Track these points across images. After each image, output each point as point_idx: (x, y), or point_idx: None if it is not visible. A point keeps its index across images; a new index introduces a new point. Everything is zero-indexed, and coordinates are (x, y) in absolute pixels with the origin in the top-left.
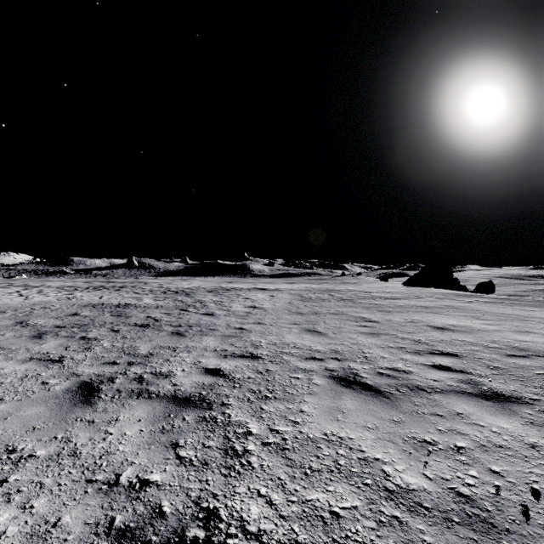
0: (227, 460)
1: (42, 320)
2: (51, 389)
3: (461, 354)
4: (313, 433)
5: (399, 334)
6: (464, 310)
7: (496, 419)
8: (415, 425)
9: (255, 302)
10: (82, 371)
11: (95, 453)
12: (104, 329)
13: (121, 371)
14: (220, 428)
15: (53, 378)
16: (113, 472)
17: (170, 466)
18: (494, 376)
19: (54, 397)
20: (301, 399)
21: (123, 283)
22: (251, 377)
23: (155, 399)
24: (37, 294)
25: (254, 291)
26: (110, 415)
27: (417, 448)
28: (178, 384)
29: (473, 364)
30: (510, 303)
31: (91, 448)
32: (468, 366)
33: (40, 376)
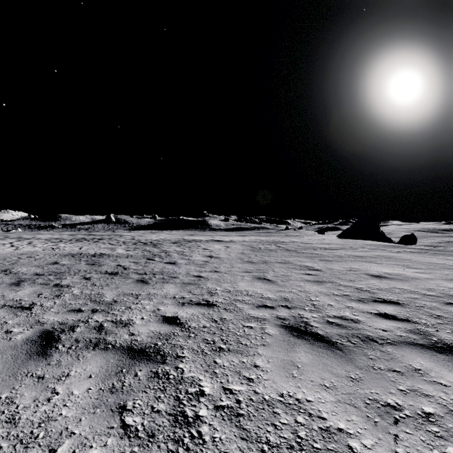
0: (176, 430)
1: (24, 268)
2: (12, 339)
3: (403, 302)
4: (268, 393)
5: (342, 282)
6: (395, 260)
7: None
8: (374, 384)
9: (212, 252)
10: (47, 319)
11: (35, 419)
12: (77, 276)
13: (84, 319)
14: (172, 387)
15: (18, 326)
16: (48, 446)
17: (112, 438)
18: (440, 326)
19: (13, 347)
20: (254, 351)
21: (102, 236)
22: (206, 326)
23: (110, 350)
24: (27, 245)
25: (212, 242)
26: (62, 369)
27: (382, 414)
28: (136, 333)
29: (417, 312)
30: (434, 253)
31: (32, 412)
32: (412, 315)
33: (6, 325)
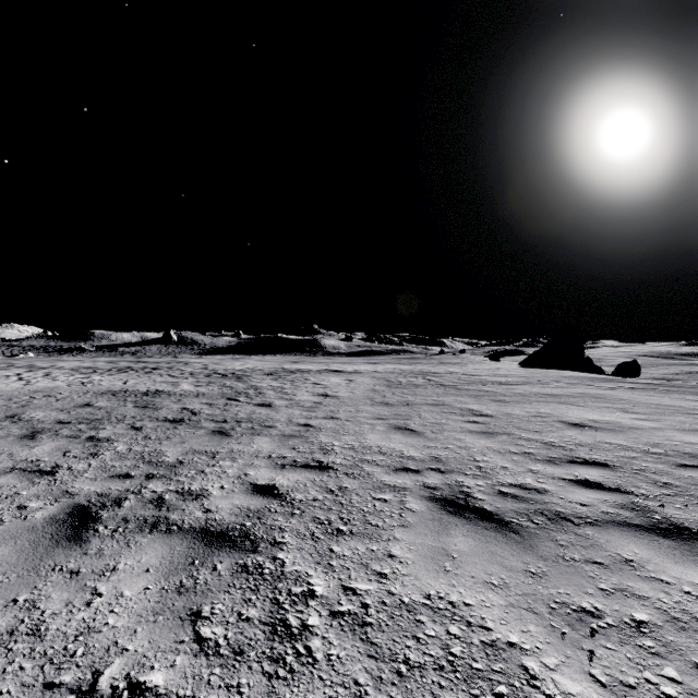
0: (274, 645)
1: (41, 414)
2: (28, 517)
3: (614, 464)
4: (409, 594)
5: (523, 433)
6: (606, 400)
7: (686, 570)
8: (564, 581)
9: (327, 388)
10: (80, 489)
11: (69, 630)
12: (121, 426)
13: (135, 489)
14: (267, 585)
15: (36, 499)
16: (90, 667)
17: (183, 656)
18: (667, 499)
19: (30, 530)
20: (389, 534)
21: (157, 363)
22: (317, 499)
23: (175, 533)
24: (43, 378)
25: (326, 373)
26: (105, 561)
27: (573, 623)
28: (213, 510)
29: (633, 478)
30: (665, 391)
31: (65, 620)
32: (627, 482)
33: (18, 497)
